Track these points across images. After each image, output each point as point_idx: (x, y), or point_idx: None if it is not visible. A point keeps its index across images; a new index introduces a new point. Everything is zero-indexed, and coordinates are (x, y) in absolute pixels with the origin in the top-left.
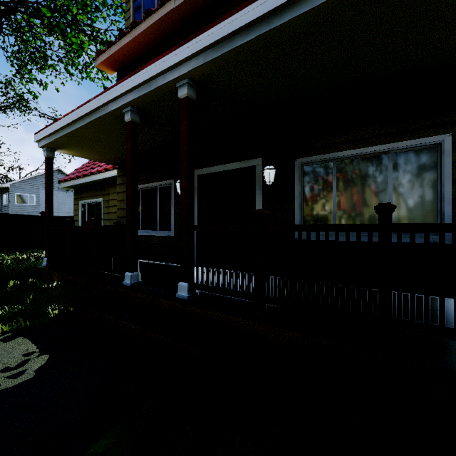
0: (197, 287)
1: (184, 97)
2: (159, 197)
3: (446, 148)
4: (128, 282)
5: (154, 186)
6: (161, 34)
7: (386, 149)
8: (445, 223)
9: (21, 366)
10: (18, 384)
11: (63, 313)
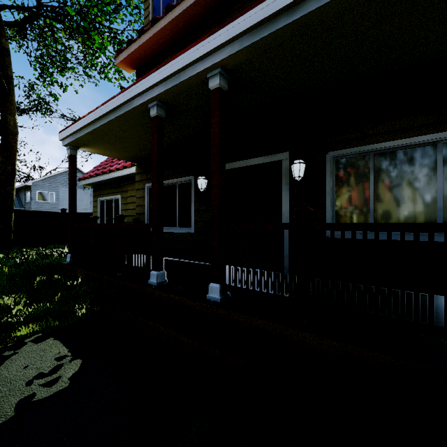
0: (229, 289)
1: (215, 88)
2: (178, 193)
3: None
4: (154, 281)
5: (174, 182)
6: (181, 29)
7: (435, 139)
8: None
9: (55, 372)
10: (54, 394)
11: (91, 312)
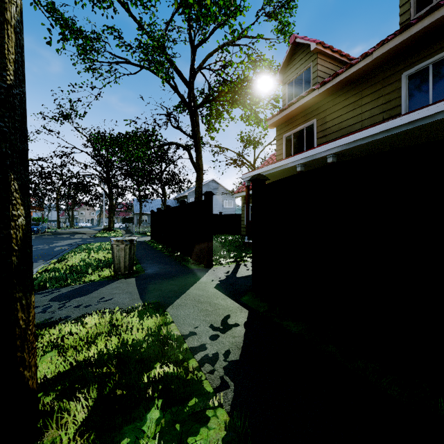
0: None
1: (330, 162)
2: None
3: None
4: None
5: None
6: (307, 106)
7: None
8: None
9: None
10: None
11: None
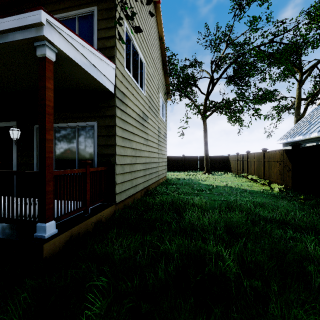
0: None
1: None
2: None
3: (95, 128)
4: None
5: None
6: None
7: (75, 126)
8: (7, 171)
9: None
10: None
11: None
